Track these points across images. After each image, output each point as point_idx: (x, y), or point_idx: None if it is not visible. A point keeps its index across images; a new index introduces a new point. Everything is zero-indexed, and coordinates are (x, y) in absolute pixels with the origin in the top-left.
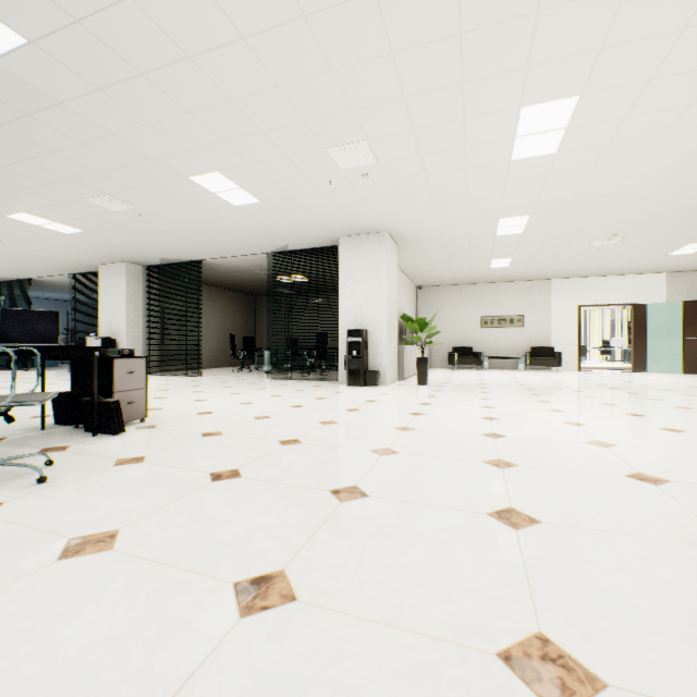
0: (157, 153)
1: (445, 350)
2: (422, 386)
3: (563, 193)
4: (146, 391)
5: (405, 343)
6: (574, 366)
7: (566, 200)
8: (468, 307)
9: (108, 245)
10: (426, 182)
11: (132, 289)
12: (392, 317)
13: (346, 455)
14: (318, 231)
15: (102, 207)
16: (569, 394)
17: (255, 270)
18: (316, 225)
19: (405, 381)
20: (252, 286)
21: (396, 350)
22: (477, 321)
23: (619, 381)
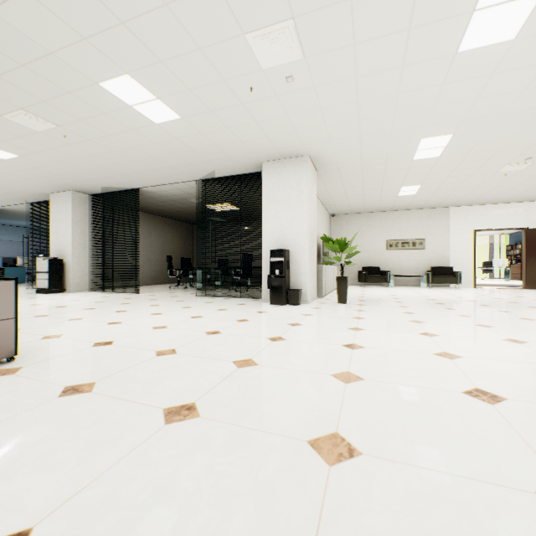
0: (51, 43)
1: (355, 269)
2: (342, 304)
3: (499, 103)
4: (15, 322)
5: (325, 263)
6: (470, 283)
7: (498, 114)
8: (375, 232)
9: (49, 172)
10: (355, 88)
11: (78, 215)
12: (312, 238)
13: (267, 463)
14: (242, 155)
15: (24, 126)
16: (499, 315)
17: (188, 199)
18: (239, 148)
19: (324, 299)
20: (188, 215)
21: (316, 269)
22: (383, 244)
23: (527, 299)
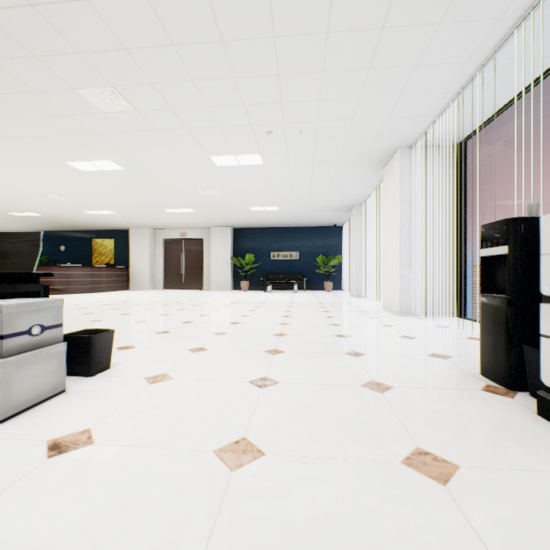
0: None
1: None
2: None
3: None
4: None
5: None
6: None
7: None
8: None
9: None
10: None
11: None
12: None
13: None
14: None
15: None
16: None
17: None
18: None
19: None
20: None
21: None
22: None
23: None
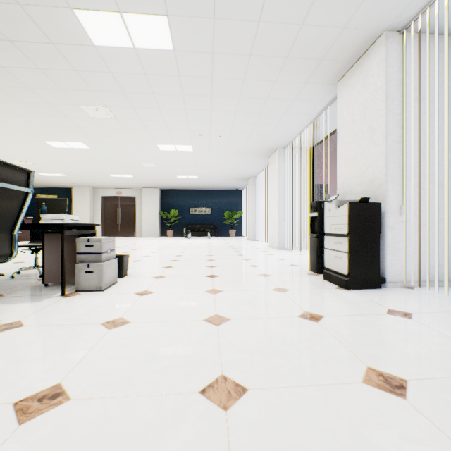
0: None
1: None
2: None
3: None
4: None
5: None
6: None
7: None
8: None
9: None
10: None
11: None
12: None
13: None
14: None
15: None
16: None
17: None
18: None
19: None
20: None
21: None
22: None
23: None
